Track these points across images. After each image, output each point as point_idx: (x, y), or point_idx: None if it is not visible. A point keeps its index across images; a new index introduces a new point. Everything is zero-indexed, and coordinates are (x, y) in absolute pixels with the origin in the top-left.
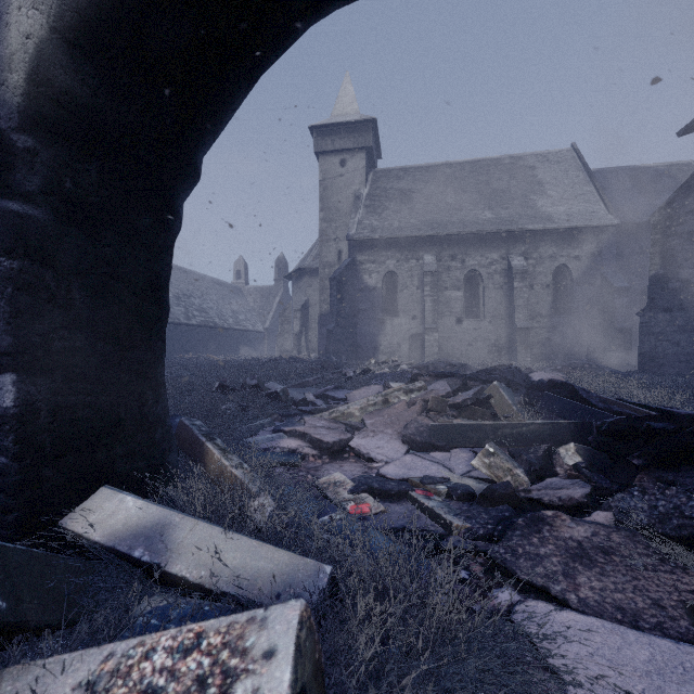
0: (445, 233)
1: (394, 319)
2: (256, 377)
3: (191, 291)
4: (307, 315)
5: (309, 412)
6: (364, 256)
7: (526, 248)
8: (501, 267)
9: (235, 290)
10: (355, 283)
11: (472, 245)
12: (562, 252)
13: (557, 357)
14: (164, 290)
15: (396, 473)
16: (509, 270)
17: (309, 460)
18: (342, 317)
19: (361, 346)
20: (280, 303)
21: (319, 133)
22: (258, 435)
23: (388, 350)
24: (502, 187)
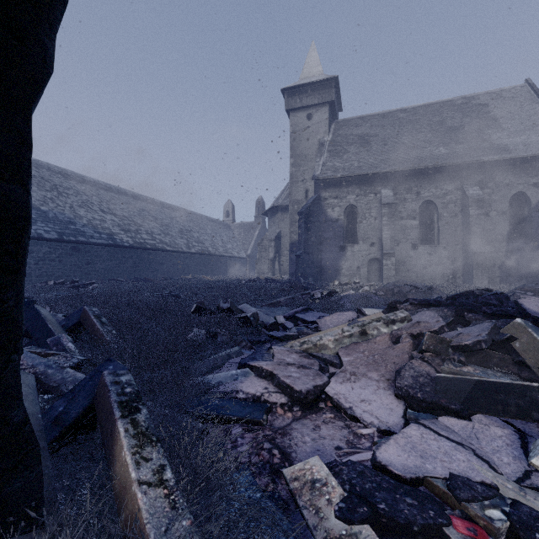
0: (401, 169)
1: (354, 246)
2: (228, 301)
3: (191, 227)
4: (280, 243)
5: (279, 339)
6: (328, 193)
7: (481, 179)
8: (456, 197)
9: (225, 225)
10: (319, 216)
11: (427, 178)
12: (519, 180)
13: (514, 279)
14: (5, 176)
15: (403, 463)
16: (464, 199)
17: (277, 412)
18: (308, 244)
19: (325, 269)
20: (259, 235)
21: (289, 94)
22: (223, 368)
23: (349, 273)
24: (455, 124)
